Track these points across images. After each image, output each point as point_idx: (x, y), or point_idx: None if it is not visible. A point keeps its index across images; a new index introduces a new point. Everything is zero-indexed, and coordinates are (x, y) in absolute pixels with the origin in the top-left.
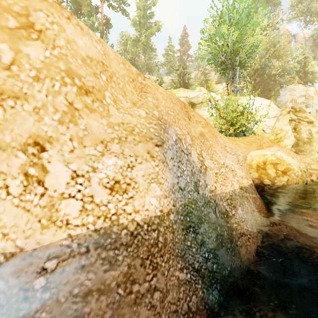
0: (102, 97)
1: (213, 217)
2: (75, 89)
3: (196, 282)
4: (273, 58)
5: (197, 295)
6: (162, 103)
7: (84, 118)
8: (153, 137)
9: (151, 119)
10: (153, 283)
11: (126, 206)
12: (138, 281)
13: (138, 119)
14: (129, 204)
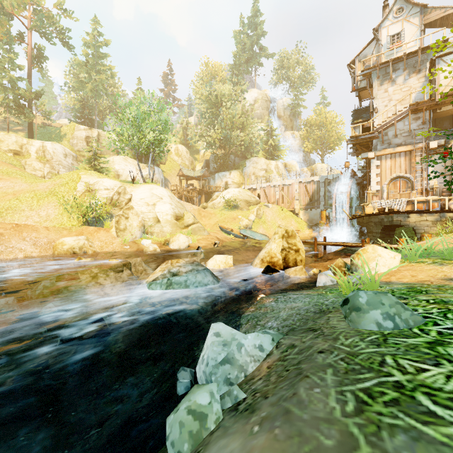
0: None
1: None
2: None
3: None
4: (236, 129)
5: None
6: None
7: None
8: None
9: None
10: None
11: None
12: None
13: None
14: None
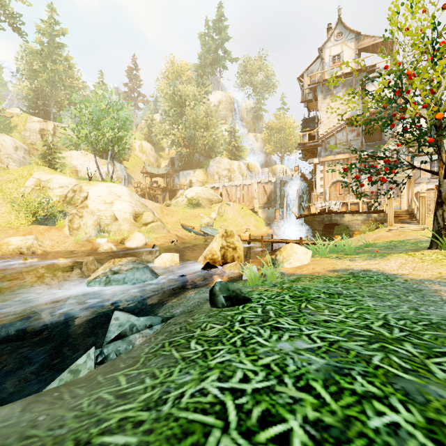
0: None
1: None
2: None
3: None
4: (200, 129)
5: None
6: None
7: None
8: None
9: None
10: None
11: None
12: None
13: None
14: None
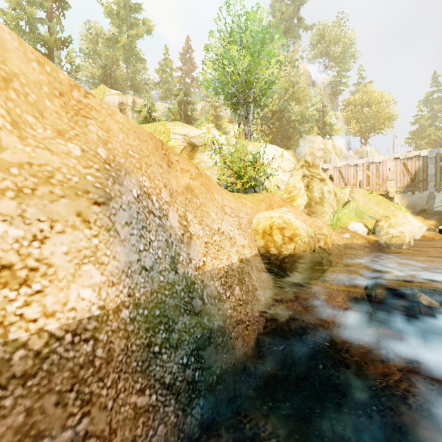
0: None
1: (199, 305)
2: None
3: (166, 405)
4: (292, 101)
5: (167, 423)
6: (118, 138)
7: None
8: (91, 190)
9: (91, 162)
10: (83, 428)
11: (26, 309)
12: (49, 434)
13: (64, 160)
14: (34, 304)
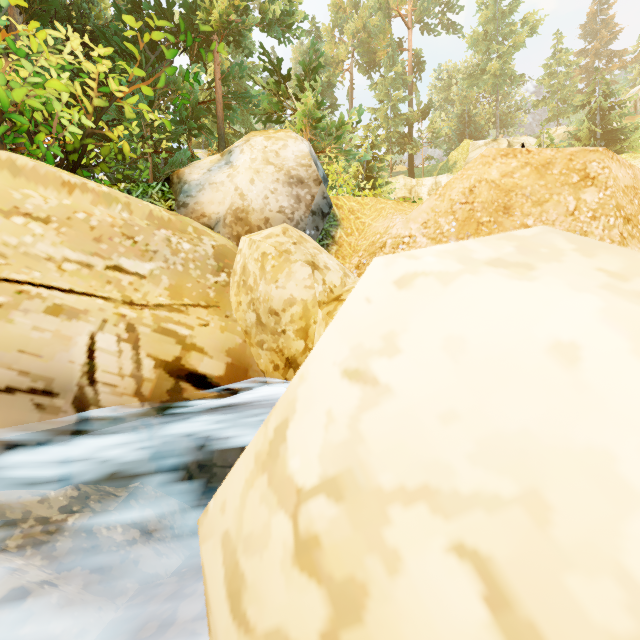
0: (637, 222)
1: None
2: (621, 220)
3: None
4: None
5: None
6: None
7: (628, 245)
8: None
9: None
10: None
11: None
12: None
13: None
14: None
